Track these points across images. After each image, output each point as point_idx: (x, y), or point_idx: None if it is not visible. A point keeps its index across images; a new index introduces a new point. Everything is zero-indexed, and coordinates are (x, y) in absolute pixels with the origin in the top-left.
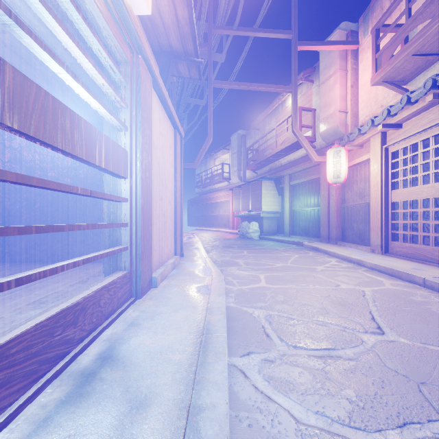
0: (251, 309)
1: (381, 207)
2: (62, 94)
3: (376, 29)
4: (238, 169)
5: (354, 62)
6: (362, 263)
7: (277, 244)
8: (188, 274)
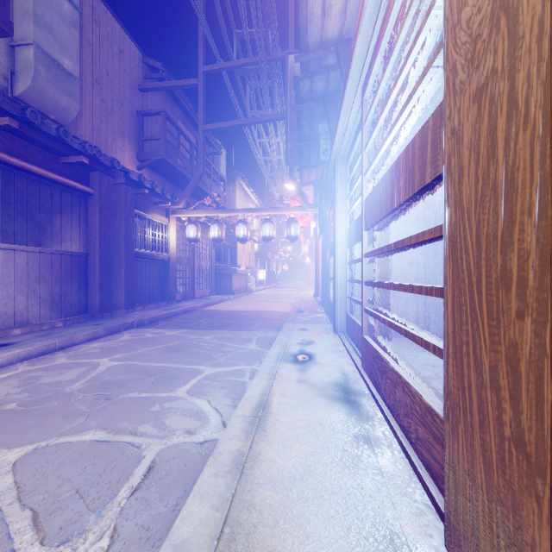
0: None
1: None
2: None
3: None
4: None
5: None
6: None
7: None
8: None
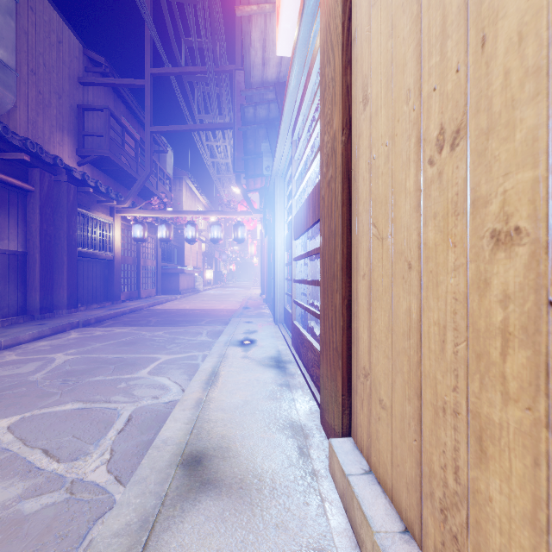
0: (94, 475)
1: None
2: None
3: None
4: None
5: None
6: None
7: None
8: None
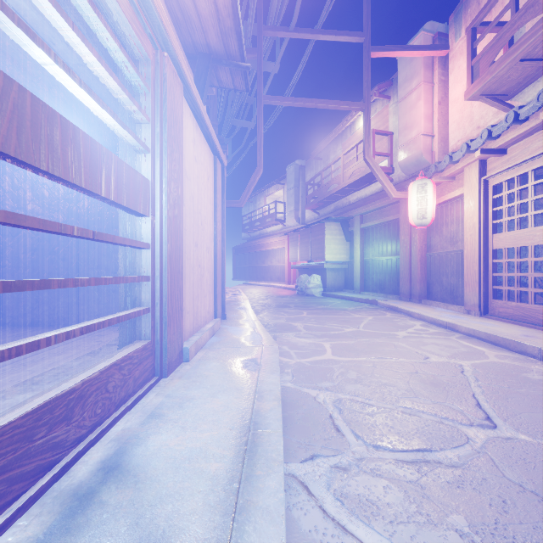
0: (314, 391)
1: (479, 256)
2: (66, 108)
3: (472, 29)
4: (295, 209)
5: (443, 73)
6: (455, 327)
7: (345, 303)
8: (232, 343)
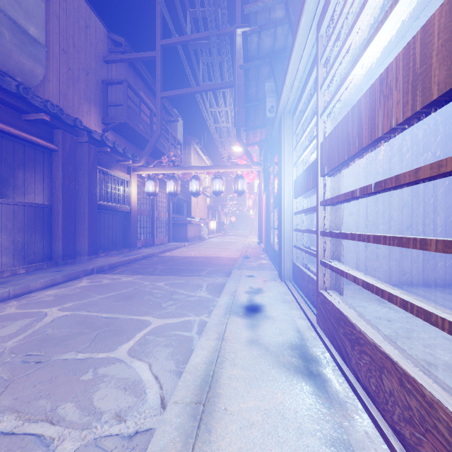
0: None
1: None
2: None
3: None
4: None
5: None
6: None
7: None
8: None
